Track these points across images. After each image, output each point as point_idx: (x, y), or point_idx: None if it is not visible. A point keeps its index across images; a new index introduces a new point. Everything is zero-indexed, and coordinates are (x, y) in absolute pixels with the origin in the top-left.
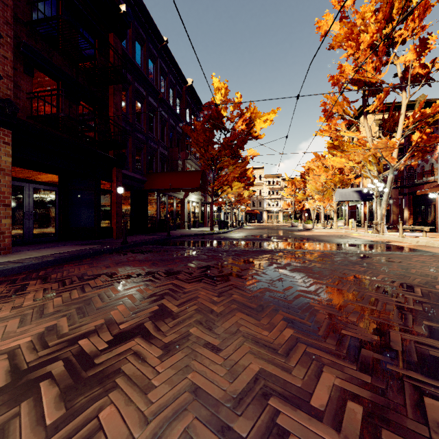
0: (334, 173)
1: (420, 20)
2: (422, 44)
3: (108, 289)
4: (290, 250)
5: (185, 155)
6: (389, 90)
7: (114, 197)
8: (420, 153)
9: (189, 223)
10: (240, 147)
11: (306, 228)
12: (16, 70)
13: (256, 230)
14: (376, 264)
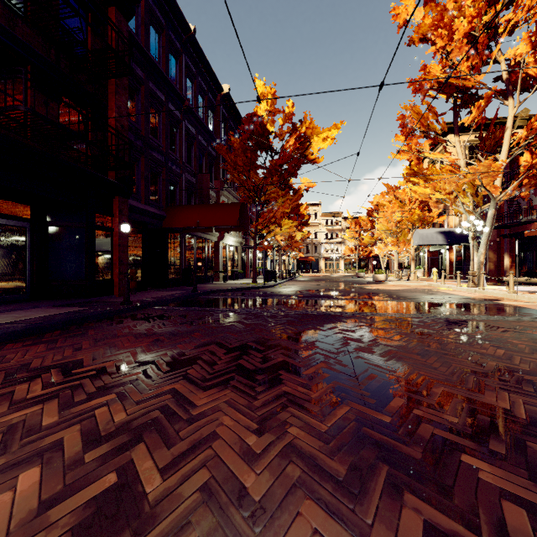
0: (412, 209)
1: None
2: None
3: (41, 408)
4: (367, 313)
5: (220, 184)
6: (491, 96)
7: (116, 237)
8: (533, 181)
9: (225, 274)
10: (292, 173)
11: (378, 280)
12: None
13: (312, 282)
14: (514, 341)
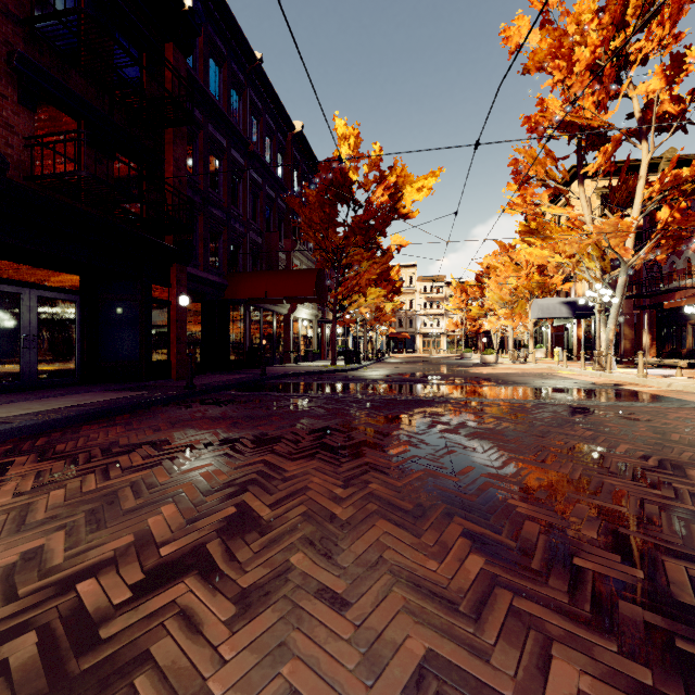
0: (530, 273)
1: (673, 25)
2: (675, 63)
3: (151, 472)
4: (463, 398)
5: (291, 244)
6: (620, 139)
7: (173, 311)
8: (671, 242)
9: (298, 355)
10: (379, 231)
11: (486, 362)
12: (6, 100)
13: (405, 364)
14: (609, 424)
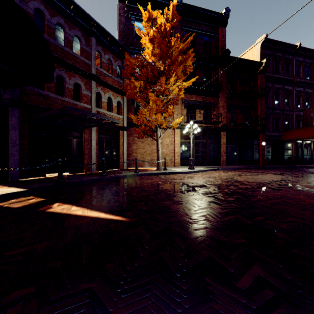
0: None
1: None
2: None
3: (248, 173)
4: None
5: None
6: None
7: (260, 147)
8: None
9: None
10: None
11: None
12: (226, 113)
13: None
14: None
